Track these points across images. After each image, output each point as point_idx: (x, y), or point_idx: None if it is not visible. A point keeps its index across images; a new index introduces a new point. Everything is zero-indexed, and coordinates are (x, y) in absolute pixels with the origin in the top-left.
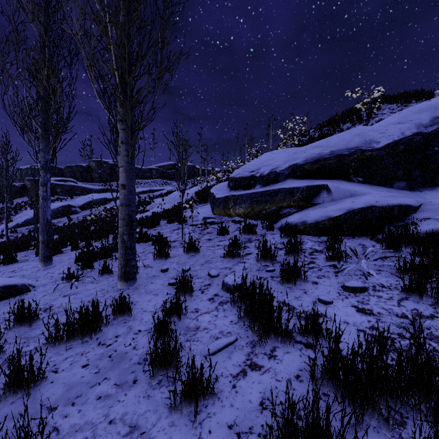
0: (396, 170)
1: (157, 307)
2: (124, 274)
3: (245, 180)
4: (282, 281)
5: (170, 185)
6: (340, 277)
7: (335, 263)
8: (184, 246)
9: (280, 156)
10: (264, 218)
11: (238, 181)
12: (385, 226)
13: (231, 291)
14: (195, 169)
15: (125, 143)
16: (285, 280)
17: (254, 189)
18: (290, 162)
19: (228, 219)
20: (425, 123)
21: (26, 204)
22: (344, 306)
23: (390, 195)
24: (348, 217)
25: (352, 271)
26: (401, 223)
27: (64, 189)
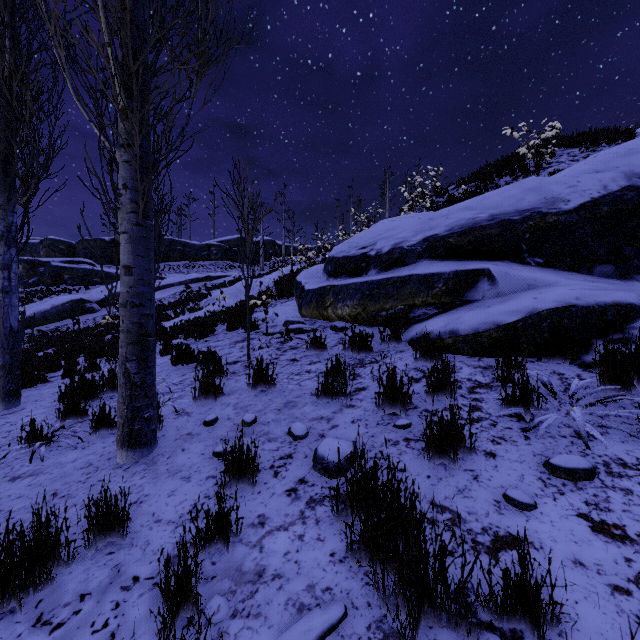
0: (598, 246)
1: (184, 511)
2: (129, 434)
3: (353, 261)
4: (429, 453)
5: (238, 270)
6: (535, 441)
7: (518, 410)
8: (248, 375)
9: (407, 224)
10: (383, 323)
11: (340, 263)
12: (593, 340)
13: (331, 473)
14: (276, 246)
15: (131, 189)
16: (435, 451)
17: (367, 276)
18: (425, 233)
19: (325, 325)
20: (639, 171)
21: None
22: (563, 517)
23: (596, 286)
24: (529, 325)
25: (554, 427)
26: (621, 335)
27: (74, 275)
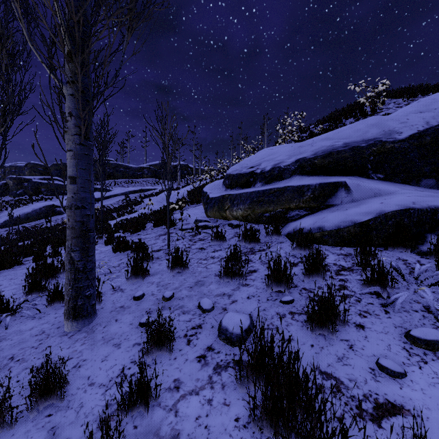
0: (423, 165)
1: (113, 375)
2: (74, 309)
3: (244, 177)
4: (311, 326)
5: (162, 184)
6: (393, 315)
7: (377, 289)
8: (168, 260)
9: (283, 150)
10: (267, 222)
11: (235, 178)
12: (426, 234)
13: (233, 342)
14: (189, 168)
15: (75, 116)
16: (316, 324)
17: (255, 188)
18: (296, 156)
19: (224, 223)
20: None
21: (7, 203)
22: (431, 385)
23: (425, 194)
24: (378, 223)
25: (406, 303)
26: None
27: (49, 188)
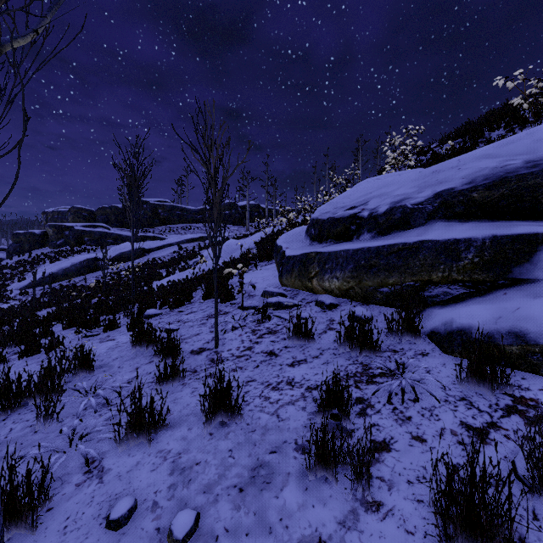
0: None
1: None
2: None
3: (340, 223)
4: None
5: (227, 230)
6: None
7: None
8: (202, 396)
9: (403, 179)
10: (384, 301)
11: (326, 226)
12: None
13: None
14: (260, 209)
15: None
16: None
17: (360, 241)
18: (433, 188)
19: (309, 298)
20: None
21: (46, 256)
22: None
23: None
24: None
25: None
26: None
27: (92, 237)
